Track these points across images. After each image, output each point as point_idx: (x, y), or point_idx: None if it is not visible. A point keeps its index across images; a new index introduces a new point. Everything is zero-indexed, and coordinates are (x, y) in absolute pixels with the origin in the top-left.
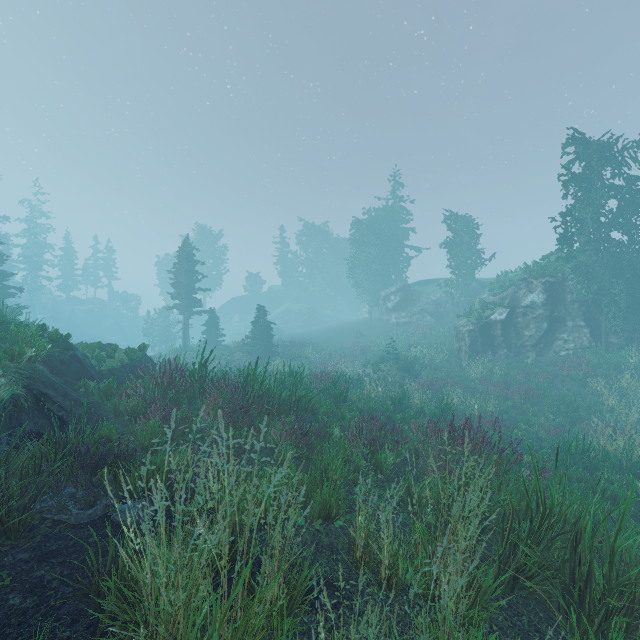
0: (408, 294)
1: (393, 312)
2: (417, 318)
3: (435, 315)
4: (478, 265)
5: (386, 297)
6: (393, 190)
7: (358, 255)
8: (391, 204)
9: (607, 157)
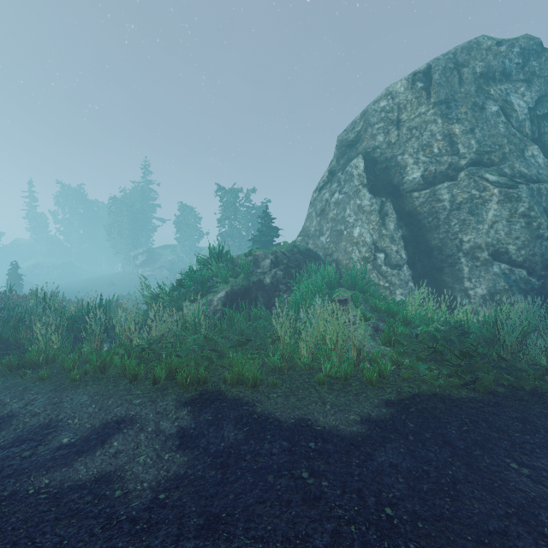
0: (152, 255)
1: (140, 267)
2: (158, 272)
3: (171, 270)
4: (198, 239)
5: (135, 256)
6: (144, 175)
7: (112, 222)
8: (142, 186)
9: (239, 197)
